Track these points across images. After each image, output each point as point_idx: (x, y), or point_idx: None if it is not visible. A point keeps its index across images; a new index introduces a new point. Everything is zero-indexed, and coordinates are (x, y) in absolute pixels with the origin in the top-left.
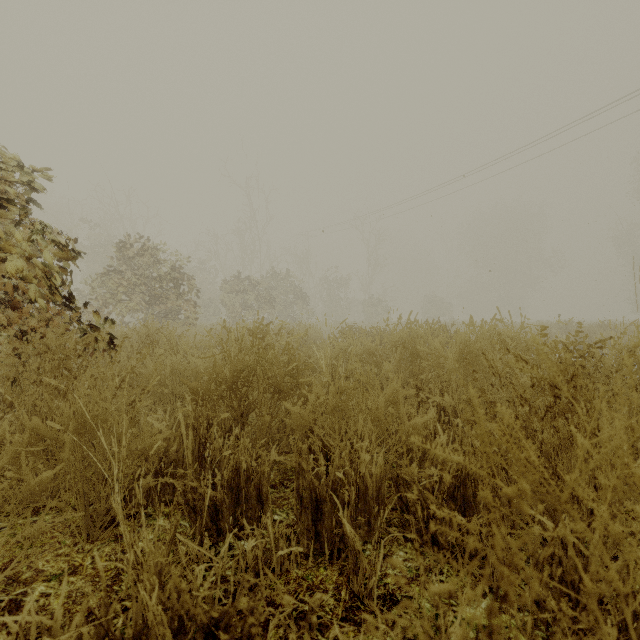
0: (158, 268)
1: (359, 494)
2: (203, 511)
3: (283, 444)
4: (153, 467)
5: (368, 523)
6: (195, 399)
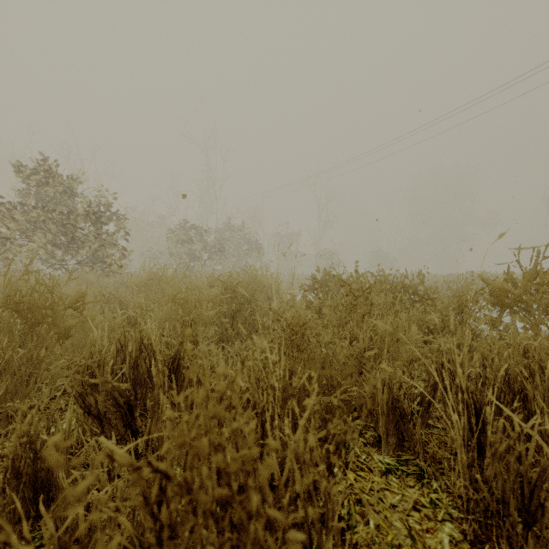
0: (73, 203)
1: None
2: None
3: None
4: None
5: None
6: None
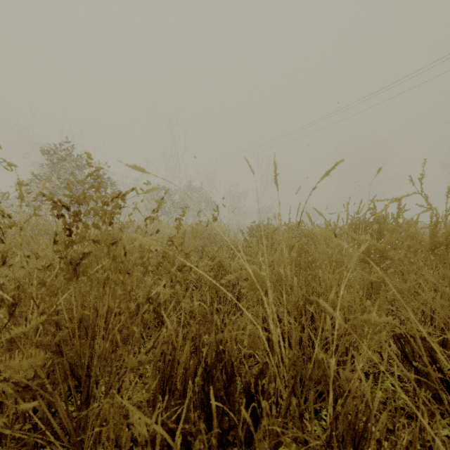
0: (82, 174)
1: None
2: None
3: None
4: None
5: None
6: None
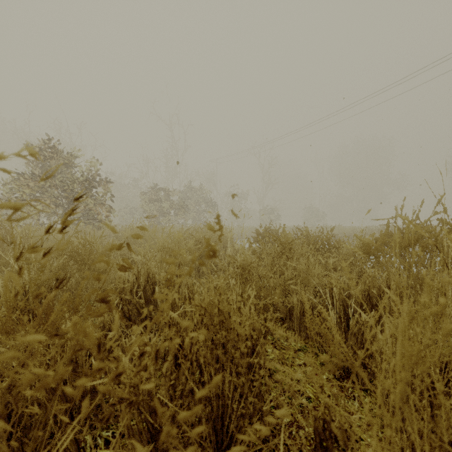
0: (71, 173)
1: None
2: None
3: None
4: None
5: None
6: None
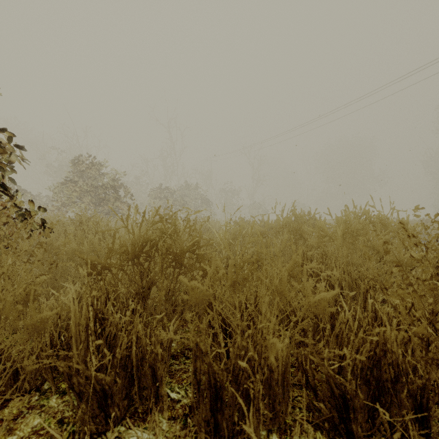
0: (102, 179)
1: (263, 379)
2: (89, 397)
3: (183, 317)
4: (38, 347)
5: (272, 410)
6: (92, 273)
